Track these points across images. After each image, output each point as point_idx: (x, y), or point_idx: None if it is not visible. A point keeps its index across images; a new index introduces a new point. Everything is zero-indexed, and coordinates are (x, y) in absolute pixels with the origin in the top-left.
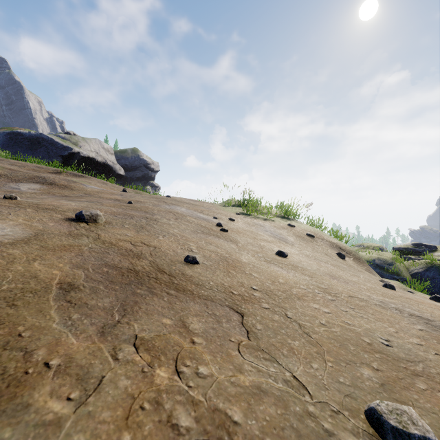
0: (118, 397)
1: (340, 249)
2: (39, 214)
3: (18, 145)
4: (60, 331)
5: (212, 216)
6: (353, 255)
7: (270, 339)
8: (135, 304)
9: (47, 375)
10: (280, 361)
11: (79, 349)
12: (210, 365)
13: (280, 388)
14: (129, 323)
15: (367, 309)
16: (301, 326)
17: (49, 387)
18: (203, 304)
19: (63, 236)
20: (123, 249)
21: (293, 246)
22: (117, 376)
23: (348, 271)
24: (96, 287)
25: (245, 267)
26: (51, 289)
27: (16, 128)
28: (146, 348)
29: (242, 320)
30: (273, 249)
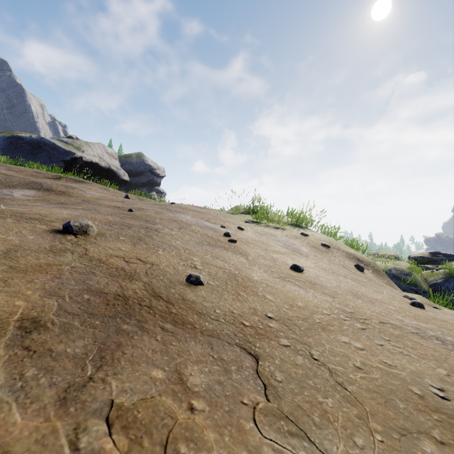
0: None
1: (358, 260)
2: (20, 225)
3: (19, 150)
4: (1, 401)
5: (220, 224)
6: (371, 267)
7: (295, 396)
8: (118, 347)
9: None
10: (312, 437)
11: (22, 434)
12: (214, 451)
13: None
14: (105, 380)
15: (405, 341)
16: (332, 373)
17: None
18: (207, 344)
19: (42, 253)
20: (113, 268)
21: (307, 258)
22: None
23: (369, 286)
24: (69, 324)
25: (257, 287)
26: (7, 329)
27: (16, 132)
28: (123, 425)
29: (257, 367)
30: (287, 262)
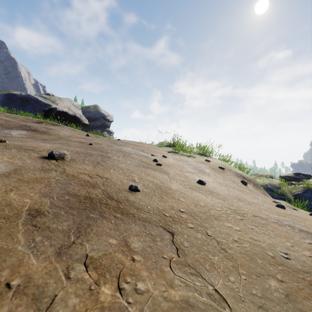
0: None
1: (243, 177)
2: (20, 153)
3: (13, 103)
4: (24, 253)
5: (150, 154)
6: (252, 182)
7: (195, 255)
8: (88, 226)
9: (7, 295)
10: (204, 276)
11: (38, 269)
12: (146, 281)
13: (205, 301)
14: (82, 244)
15: (268, 226)
16: (219, 243)
17: (7, 308)
18: (142, 226)
19: (37, 171)
20: (82, 181)
21: (209, 176)
22: (67, 294)
23: (249, 194)
24: (58, 213)
25: (174, 194)
26: (21, 215)
27: (11, 91)
28: (94, 267)
29: (172, 239)
30: (195, 178)
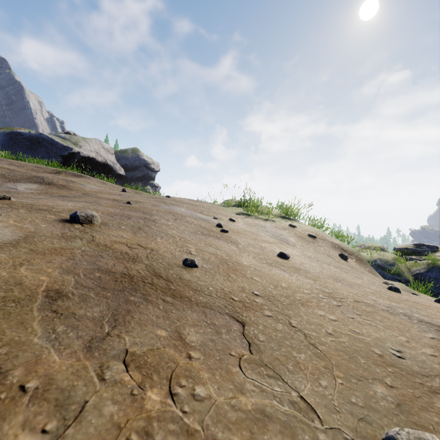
0: (102, 428)
1: (342, 250)
2: (32, 215)
3: (18, 145)
4: (42, 347)
5: (212, 216)
6: (355, 256)
7: (274, 352)
8: (128, 313)
9: (21, 400)
10: (286, 379)
11: (61, 368)
12: (207, 385)
13: (287, 411)
14: (120, 336)
15: (375, 316)
16: (307, 337)
17: (22, 416)
18: (202, 313)
19: (55, 239)
20: (118, 252)
21: (294, 247)
22: (102, 400)
23: (351, 273)
24: (86, 295)
25: (245, 271)
26: (37, 297)
27: (16, 128)
28: (137, 366)
29: (243, 330)
30: (275, 250)
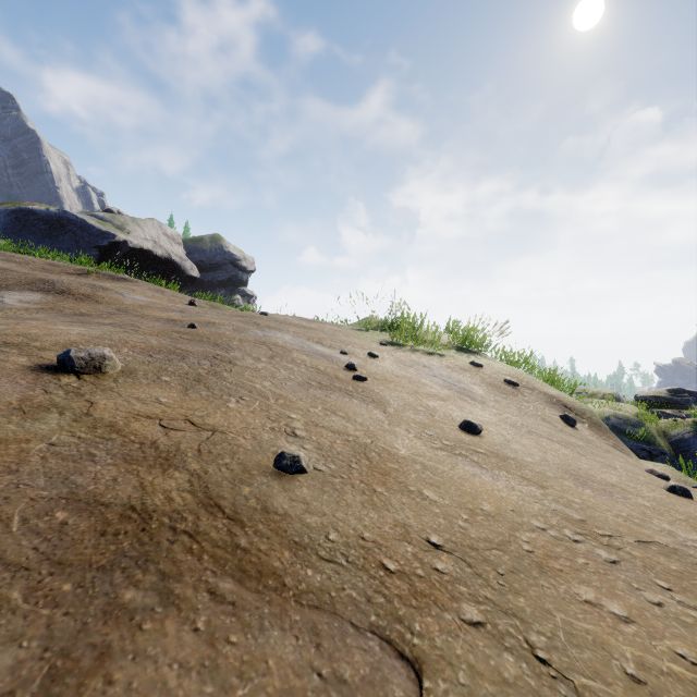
0: None
1: (565, 407)
2: None
3: (30, 230)
4: None
5: (339, 349)
6: (587, 418)
7: None
8: (99, 662)
9: None
10: None
11: None
12: None
13: None
14: None
15: None
16: None
17: None
18: (308, 634)
19: None
20: (135, 443)
21: (485, 405)
22: None
23: (591, 455)
24: None
25: (406, 473)
26: None
27: (26, 204)
28: None
29: None
30: (453, 415)
